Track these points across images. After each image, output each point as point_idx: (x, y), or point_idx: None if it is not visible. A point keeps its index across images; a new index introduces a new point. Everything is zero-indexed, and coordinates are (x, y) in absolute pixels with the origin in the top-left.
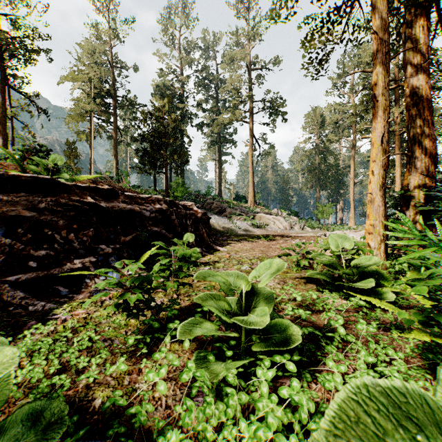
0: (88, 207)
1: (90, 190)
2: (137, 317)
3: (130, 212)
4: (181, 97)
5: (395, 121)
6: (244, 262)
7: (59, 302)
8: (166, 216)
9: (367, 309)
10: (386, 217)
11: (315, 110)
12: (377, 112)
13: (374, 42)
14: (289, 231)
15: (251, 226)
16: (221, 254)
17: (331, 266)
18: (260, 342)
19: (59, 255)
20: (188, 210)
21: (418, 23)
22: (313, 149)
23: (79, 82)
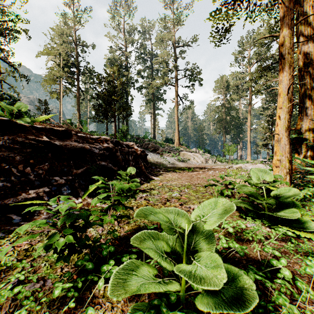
0: (42, 145)
1: (46, 131)
2: (68, 260)
3: (81, 149)
4: (126, 67)
5: None
6: (174, 190)
7: (8, 231)
8: (112, 153)
9: (290, 237)
10: (290, 153)
11: (222, 77)
12: (283, 68)
13: (281, 11)
14: (205, 164)
15: (177, 161)
16: (155, 182)
17: (252, 196)
18: (203, 296)
19: (16, 186)
20: (130, 149)
21: (309, 3)
22: (221, 105)
23: (51, 56)
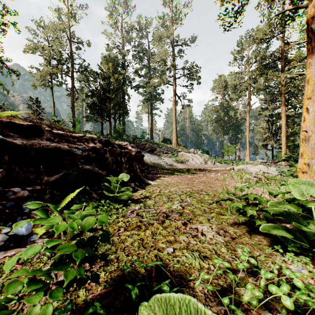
0: None
1: (2, 126)
2: None
3: (56, 150)
4: (123, 65)
5: (281, 83)
6: (173, 199)
7: None
8: (100, 154)
9: None
10: None
11: (220, 77)
12: (313, 47)
13: None
14: (204, 166)
15: (175, 162)
16: (152, 188)
17: (290, 219)
18: None
19: None
20: (123, 149)
21: None
22: (219, 105)
23: None
